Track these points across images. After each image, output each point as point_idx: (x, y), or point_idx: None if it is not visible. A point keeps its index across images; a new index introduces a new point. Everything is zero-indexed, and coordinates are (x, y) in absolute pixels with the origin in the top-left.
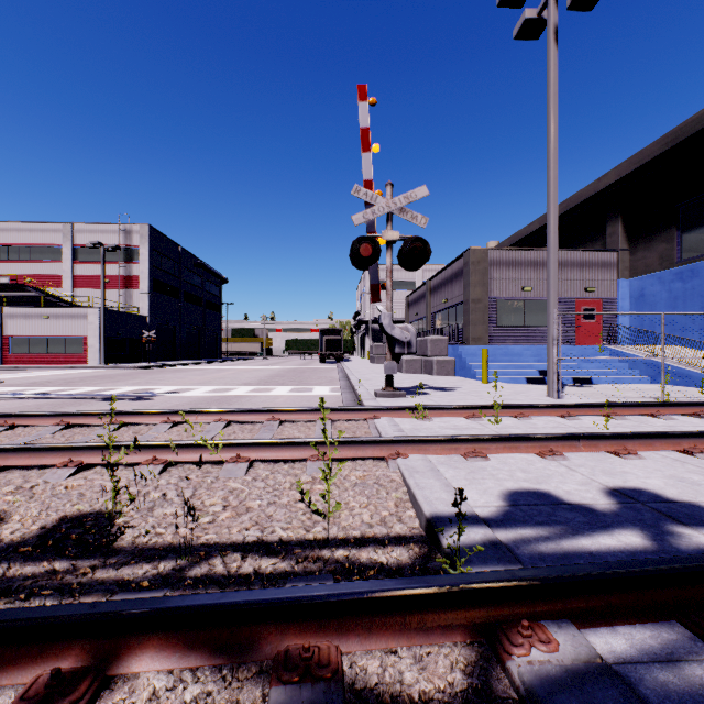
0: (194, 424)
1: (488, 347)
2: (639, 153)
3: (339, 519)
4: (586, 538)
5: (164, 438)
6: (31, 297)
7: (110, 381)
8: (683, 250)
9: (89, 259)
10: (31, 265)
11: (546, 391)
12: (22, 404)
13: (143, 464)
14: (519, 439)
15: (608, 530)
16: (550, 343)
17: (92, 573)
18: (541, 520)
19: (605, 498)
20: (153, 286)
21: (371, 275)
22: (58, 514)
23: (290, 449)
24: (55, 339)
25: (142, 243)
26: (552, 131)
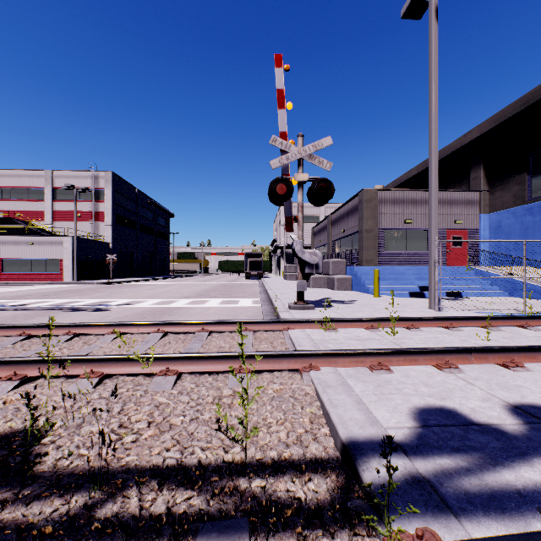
0: (136, 334)
1: (378, 267)
2: (497, 114)
3: (257, 438)
4: (508, 470)
5: (108, 348)
6: (20, 228)
7: (78, 294)
8: (533, 190)
9: (65, 198)
10: (20, 203)
11: (427, 303)
12: (1, 314)
13: (80, 377)
14: (418, 352)
15: (527, 459)
16: (432, 265)
17: None
18: (456, 446)
19: (511, 417)
20: (115, 219)
21: (285, 209)
22: None
23: (215, 362)
24: (38, 261)
25: (106, 186)
26: (434, 92)
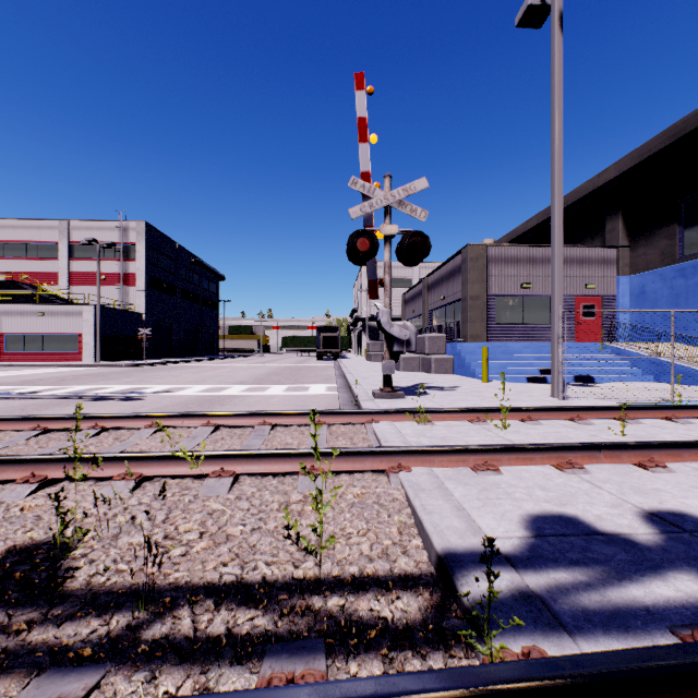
0: (180, 428)
1: (488, 344)
2: (640, 148)
3: (333, 551)
4: (636, 585)
5: (145, 445)
6: (27, 294)
7: (103, 379)
8: (685, 246)
9: (85, 256)
10: (27, 262)
11: (549, 390)
12: (7, 404)
13: (114, 480)
14: (534, 449)
15: (660, 573)
16: (555, 342)
17: (25, 633)
18: (576, 558)
19: (644, 526)
20: (149, 283)
21: (368, 271)
22: (6, 543)
23: (280, 461)
24: (50, 336)
25: (138, 240)
26: (557, 121)
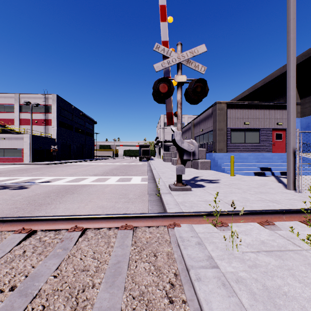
0: None
1: (229, 154)
2: (308, 50)
3: None
4: None
5: None
6: None
7: (22, 172)
8: None
9: (27, 111)
10: None
11: (277, 183)
12: None
13: None
14: None
15: None
16: (290, 153)
17: None
18: None
19: None
20: (59, 124)
21: (167, 106)
22: None
23: None
24: (8, 149)
25: (53, 103)
26: (292, 6)
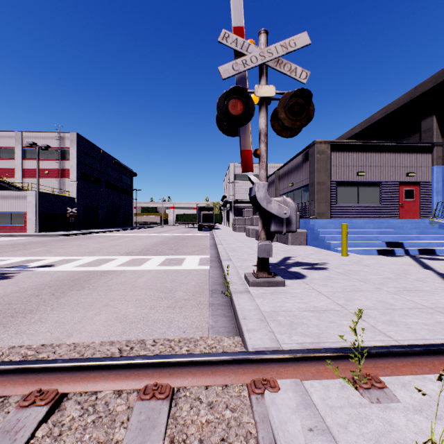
0: None
1: (335, 220)
2: None
3: None
4: None
5: None
6: None
7: (17, 249)
8: None
9: (34, 157)
10: None
11: (424, 269)
12: None
13: None
14: None
15: None
16: None
17: None
18: None
19: None
20: (80, 176)
21: (241, 139)
22: None
23: None
24: (3, 214)
25: (72, 146)
26: None
